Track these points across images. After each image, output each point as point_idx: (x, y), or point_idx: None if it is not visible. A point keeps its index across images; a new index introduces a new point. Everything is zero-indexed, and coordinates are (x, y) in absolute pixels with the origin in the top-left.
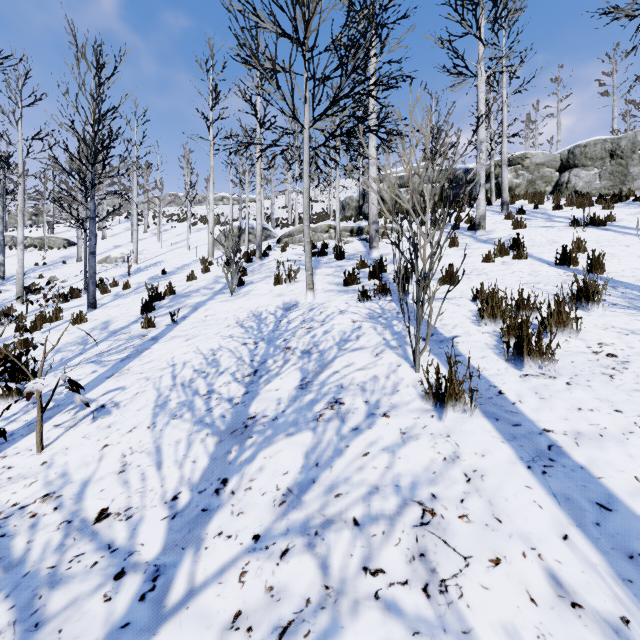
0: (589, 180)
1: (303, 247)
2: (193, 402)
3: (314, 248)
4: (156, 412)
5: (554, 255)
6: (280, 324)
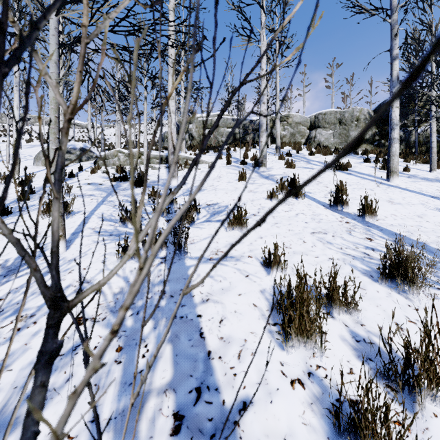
0: (327, 137)
1: (114, 170)
2: None
3: (122, 172)
4: None
5: (324, 195)
6: None
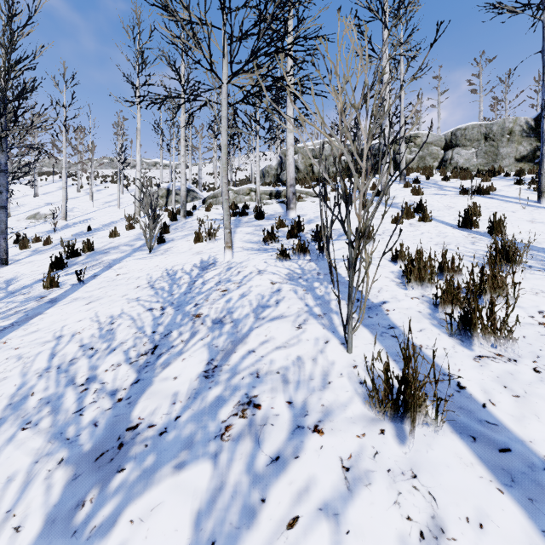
0: (468, 158)
1: None
2: (62, 397)
3: (236, 209)
4: (4, 416)
5: (454, 218)
6: (194, 285)
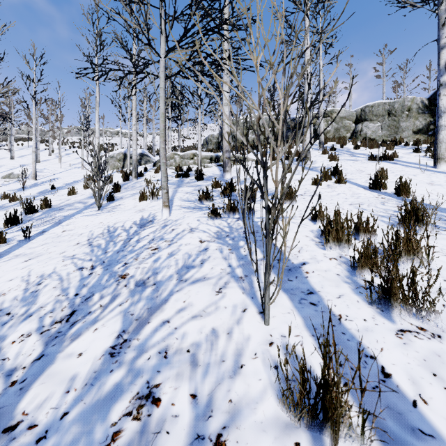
0: (375, 130)
1: (173, 170)
2: None
3: (181, 171)
4: None
5: (365, 181)
6: (128, 243)
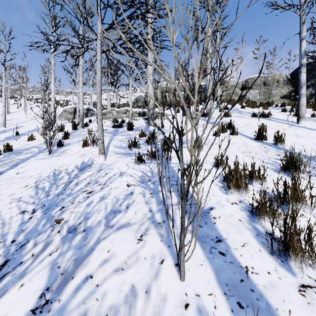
0: (254, 95)
1: (111, 121)
2: None
3: (117, 122)
4: None
5: (251, 133)
6: (68, 186)
